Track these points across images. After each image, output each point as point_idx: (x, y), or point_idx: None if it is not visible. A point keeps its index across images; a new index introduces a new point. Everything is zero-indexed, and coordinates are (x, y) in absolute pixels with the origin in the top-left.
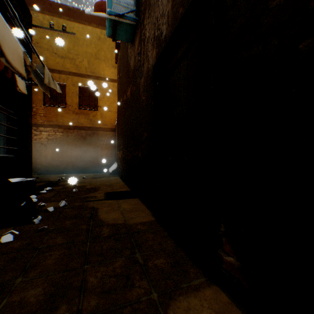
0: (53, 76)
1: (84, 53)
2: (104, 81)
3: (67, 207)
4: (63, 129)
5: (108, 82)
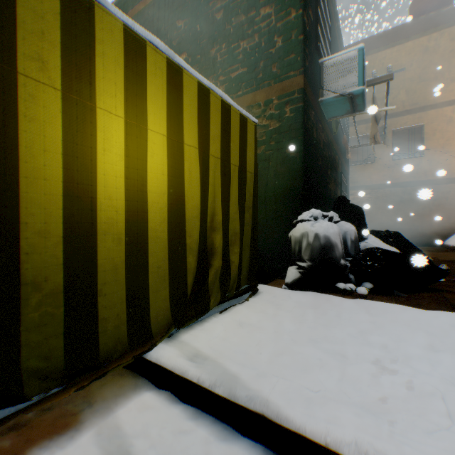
0: (357, 129)
1: (399, 83)
2: (434, 110)
3: (451, 271)
4: (369, 190)
5: (441, 109)
